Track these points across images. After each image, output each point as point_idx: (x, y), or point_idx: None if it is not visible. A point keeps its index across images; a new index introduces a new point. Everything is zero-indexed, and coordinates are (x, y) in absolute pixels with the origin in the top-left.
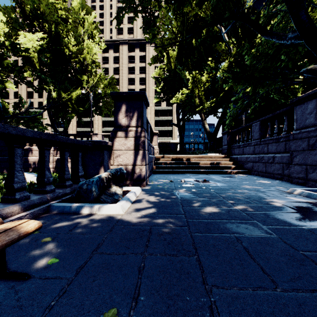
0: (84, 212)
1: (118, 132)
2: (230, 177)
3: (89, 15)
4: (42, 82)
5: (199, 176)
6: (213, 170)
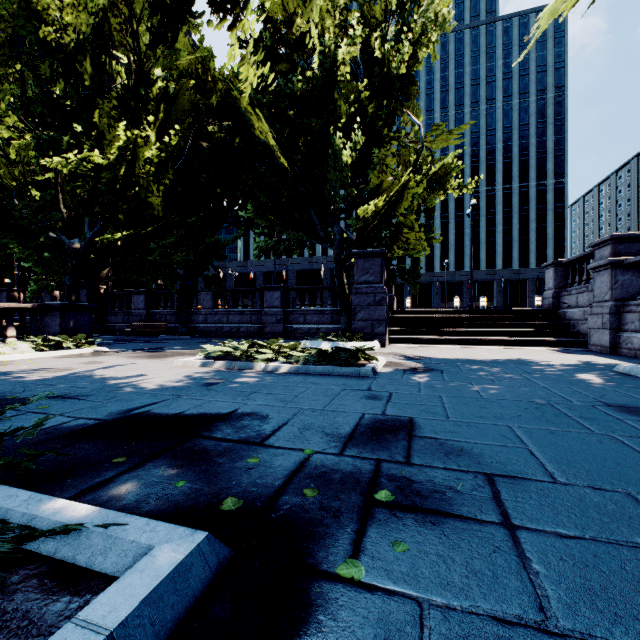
0: None
1: None
2: None
3: None
4: None
5: None
6: None
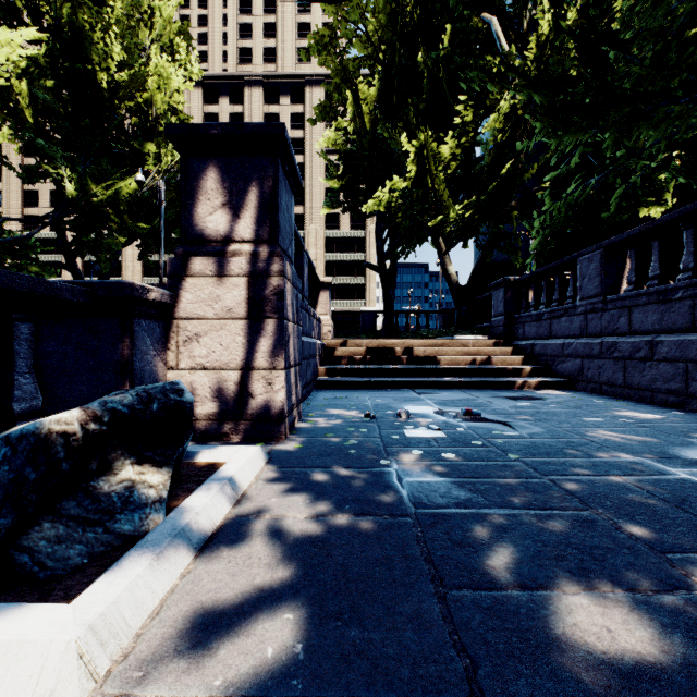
0: None
1: (192, 258)
2: (530, 399)
3: None
4: (43, 157)
5: (444, 395)
6: (476, 379)
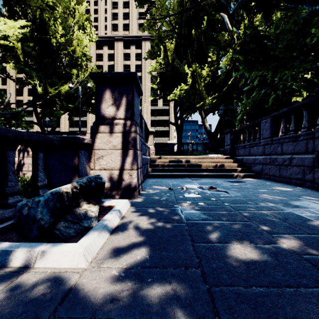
0: (13, 264)
1: (100, 126)
2: (239, 182)
3: (80, 5)
4: (27, 76)
5: (202, 180)
6: (217, 173)
